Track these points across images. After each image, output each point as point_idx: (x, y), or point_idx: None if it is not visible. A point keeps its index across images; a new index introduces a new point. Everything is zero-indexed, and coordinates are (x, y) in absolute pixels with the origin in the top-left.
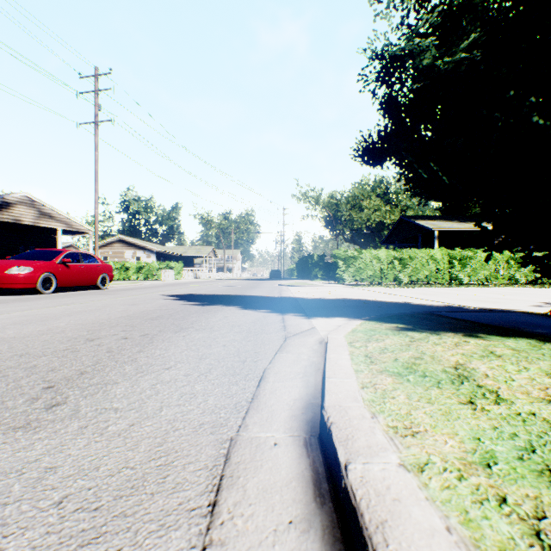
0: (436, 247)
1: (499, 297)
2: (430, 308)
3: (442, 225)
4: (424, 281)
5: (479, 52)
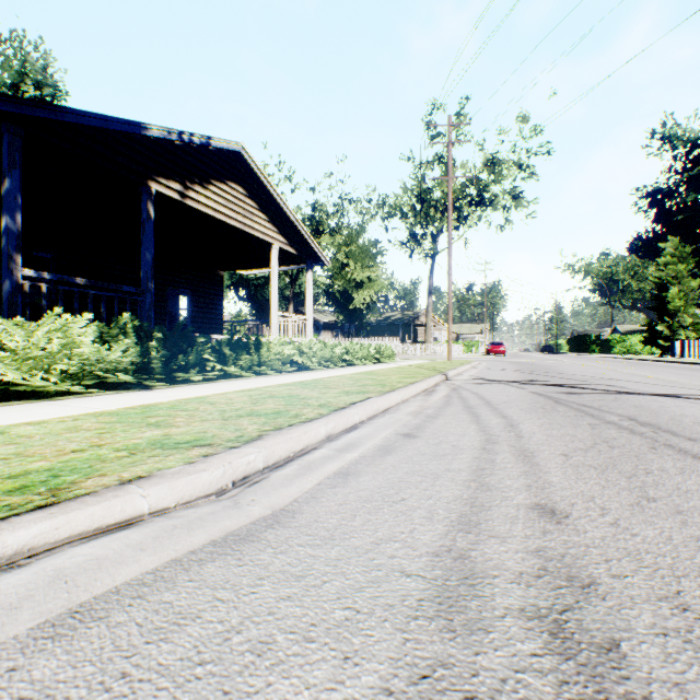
0: None
1: None
2: None
3: None
4: None
5: None
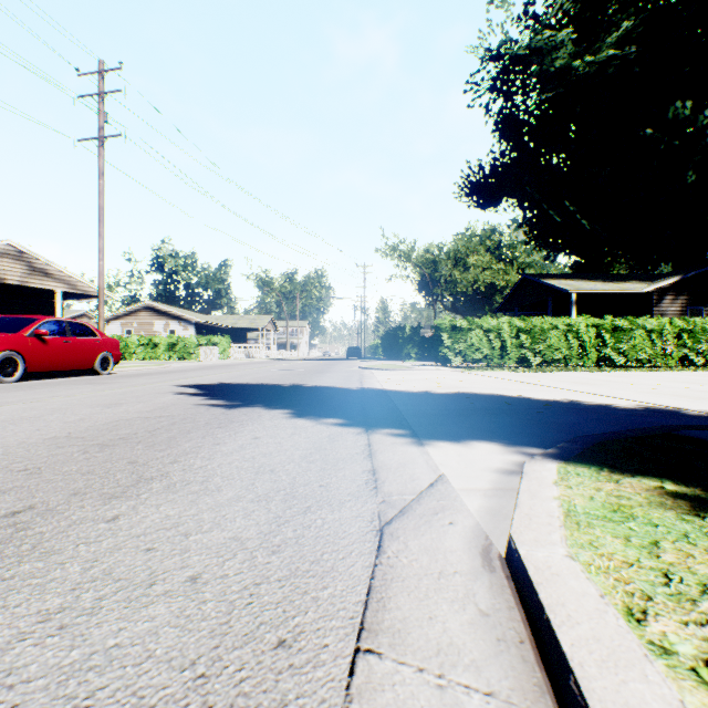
0: (578, 315)
1: (704, 389)
2: (633, 416)
3: (581, 285)
4: (562, 362)
5: (632, 49)
